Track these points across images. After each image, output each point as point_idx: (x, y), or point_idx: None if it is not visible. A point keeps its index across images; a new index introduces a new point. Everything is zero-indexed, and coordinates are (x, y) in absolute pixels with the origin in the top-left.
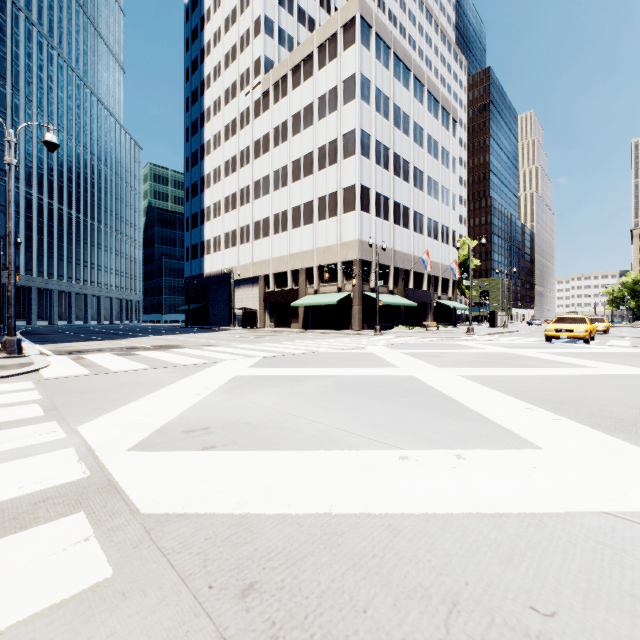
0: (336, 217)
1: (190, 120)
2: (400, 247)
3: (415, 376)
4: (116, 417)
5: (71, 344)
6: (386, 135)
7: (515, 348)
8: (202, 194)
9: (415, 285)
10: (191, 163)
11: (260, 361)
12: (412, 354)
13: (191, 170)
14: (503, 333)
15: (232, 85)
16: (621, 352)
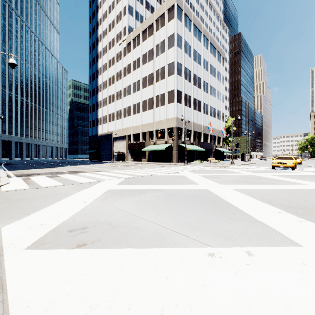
0: (164, 106)
1: (91, 57)
2: (196, 121)
3: (208, 190)
4: (30, 219)
5: (27, 170)
6: (189, 64)
7: (257, 172)
8: (97, 94)
9: (204, 140)
10: (92, 79)
11: (124, 180)
12: (205, 176)
13: (92, 82)
14: (248, 164)
15: (112, 40)
16: (313, 175)
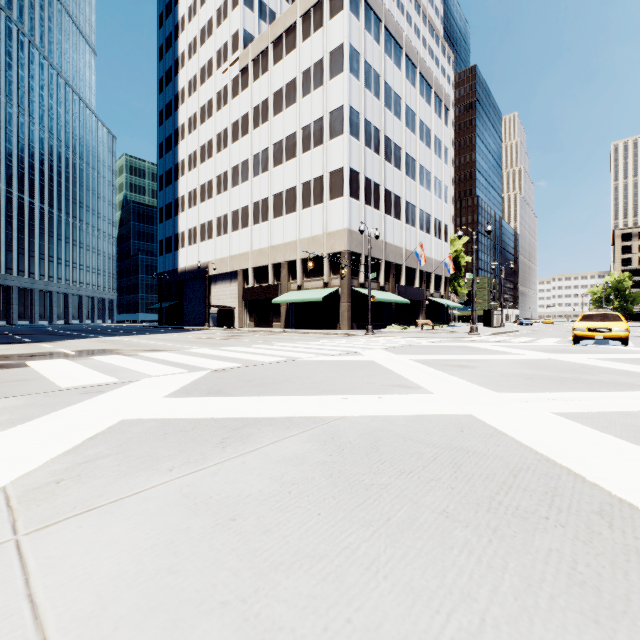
0: (322, 204)
1: (163, 102)
2: (391, 239)
3: (480, 419)
4: None
5: None
6: (377, 116)
7: (552, 352)
8: (176, 182)
9: (407, 281)
10: (165, 149)
11: (202, 378)
12: (430, 363)
13: (165, 156)
14: (506, 333)
15: (208, 62)
16: None
